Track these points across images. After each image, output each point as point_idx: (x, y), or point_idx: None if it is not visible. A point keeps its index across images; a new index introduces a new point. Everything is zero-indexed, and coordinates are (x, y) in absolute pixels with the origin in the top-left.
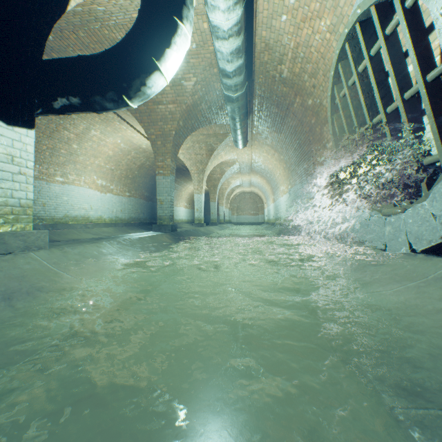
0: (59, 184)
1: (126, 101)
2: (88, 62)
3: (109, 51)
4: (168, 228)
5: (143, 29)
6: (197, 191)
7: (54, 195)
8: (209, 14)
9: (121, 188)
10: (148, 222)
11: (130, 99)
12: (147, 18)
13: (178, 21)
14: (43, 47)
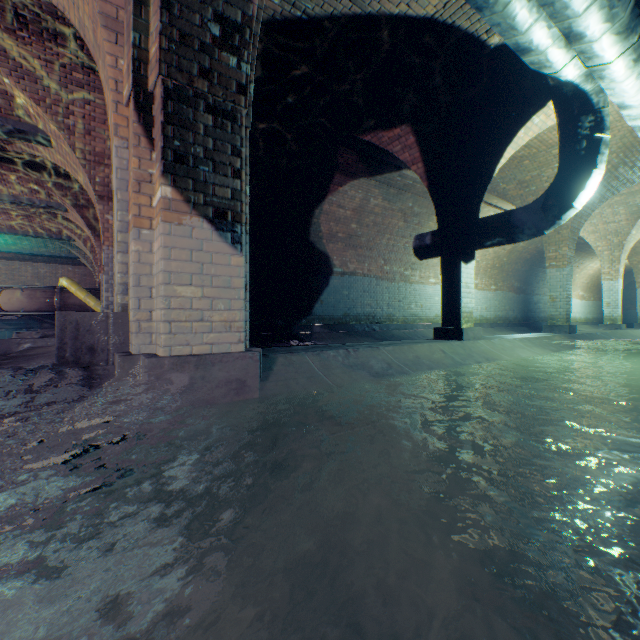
0: (431, 286)
1: (542, 234)
2: (515, 216)
3: (531, 206)
4: (562, 330)
5: (561, 186)
6: (606, 277)
7: (428, 296)
8: (627, 122)
9: (485, 282)
10: (518, 321)
11: (546, 232)
12: (564, 177)
13: (593, 169)
14: (478, 210)
